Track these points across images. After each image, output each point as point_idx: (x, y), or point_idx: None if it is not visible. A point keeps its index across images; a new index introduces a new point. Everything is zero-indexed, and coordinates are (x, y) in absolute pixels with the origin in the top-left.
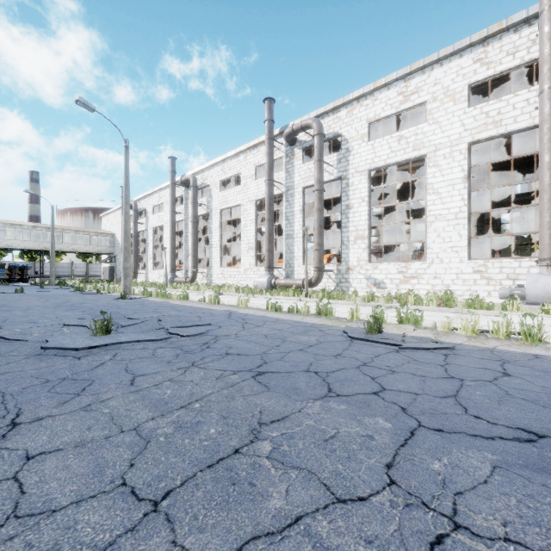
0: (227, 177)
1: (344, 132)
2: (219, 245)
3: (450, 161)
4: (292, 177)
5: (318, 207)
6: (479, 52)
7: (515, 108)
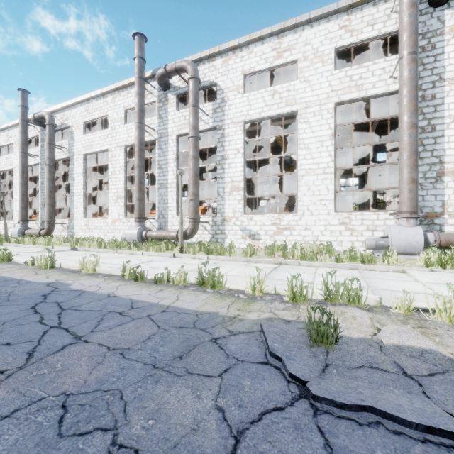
0: (92, 119)
1: (220, 81)
2: (82, 194)
3: (319, 118)
4: (165, 124)
5: (194, 154)
6: (344, 20)
7: (374, 74)
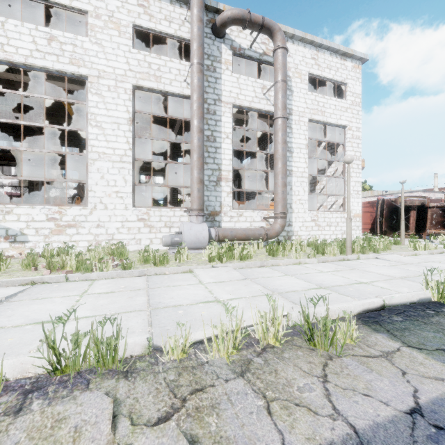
0: None
1: None
2: None
3: (115, 96)
4: None
5: None
6: None
7: (171, 71)
